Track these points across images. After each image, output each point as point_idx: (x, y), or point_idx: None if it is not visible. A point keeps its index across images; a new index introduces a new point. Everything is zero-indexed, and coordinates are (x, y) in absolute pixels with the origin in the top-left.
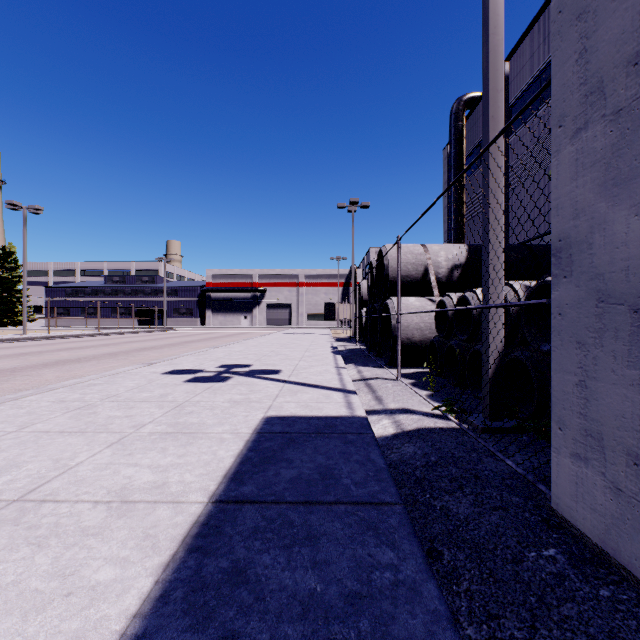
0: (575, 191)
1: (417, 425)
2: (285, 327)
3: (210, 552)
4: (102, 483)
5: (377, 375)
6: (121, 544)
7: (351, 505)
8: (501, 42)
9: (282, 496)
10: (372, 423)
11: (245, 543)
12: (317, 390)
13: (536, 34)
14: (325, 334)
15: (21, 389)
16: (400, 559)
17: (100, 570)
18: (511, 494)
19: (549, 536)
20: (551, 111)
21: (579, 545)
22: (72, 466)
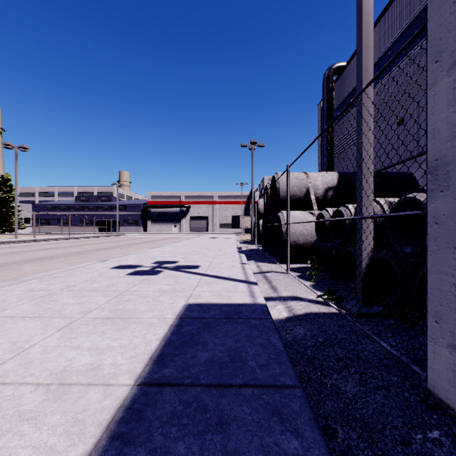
0: (452, 116)
1: (305, 310)
2: (204, 233)
3: (130, 440)
4: (47, 365)
5: (272, 269)
6: (51, 430)
7: (257, 388)
8: (371, 10)
9: (197, 379)
10: (269, 308)
11: (163, 429)
12: (227, 281)
13: (387, 19)
14: (232, 238)
15: (5, 280)
16: (304, 449)
17: None
18: (390, 374)
19: (430, 417)
20: (427, 50)
21: None
22: (25, 348)
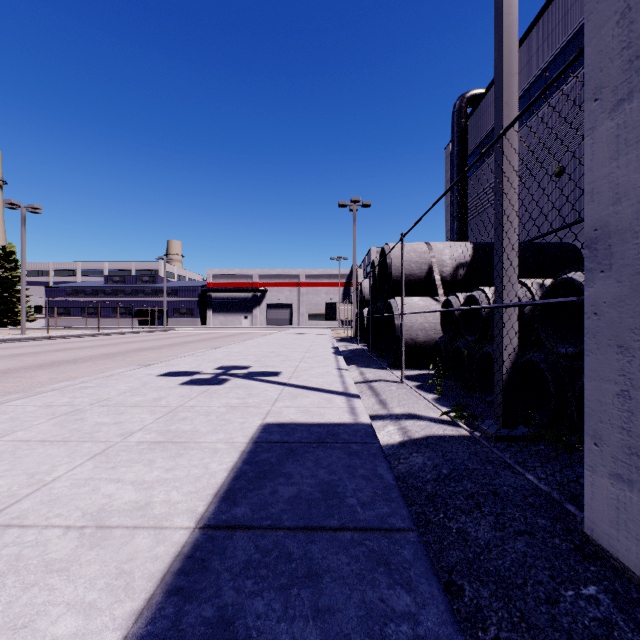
0: (616, 172)
1: (425, 432)
2: (286, 327)
3: (193, 595)
4: (78, 503)
5: (380, 377)
6: (89, 584)
7: (358, 532)
8: (515, 23)
9: (279, 520)
10: (377, 429)
11: (235, 583)
12: (318, 394)
13: (541, 29)
14: (326, 334)
15: (11, 392)
16: (418, 605)
17: (59, 620)
18: (536, 515)
19: (586, 569)
20: (584, 84)
21: (622, 581)
22: (48, 482)
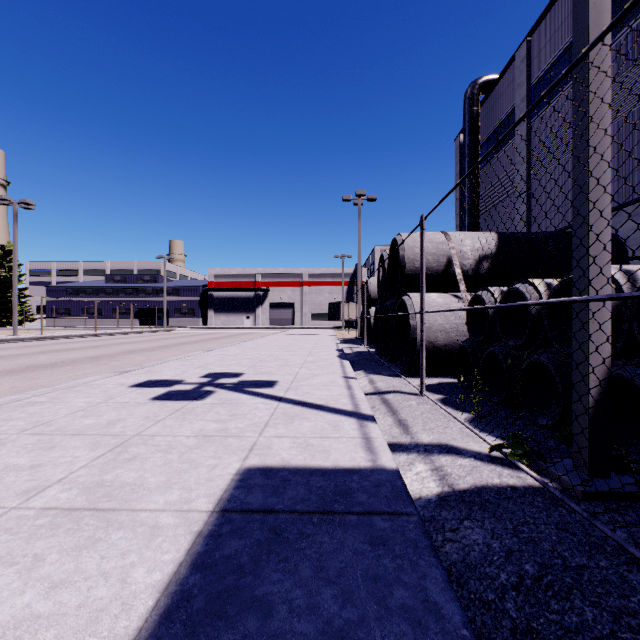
0: None
1: (473, 480)
2: (288, 327)
3: None
4: None
5: (394, 387)
6: None
7: None
8: None
9: None
10: (400, 468)
11: None
12: (321, 414)
13: (564, 2)
14: (329, 335)
15: None
16: None
17: None
18: None
19: None
20: None
21: None
22: None
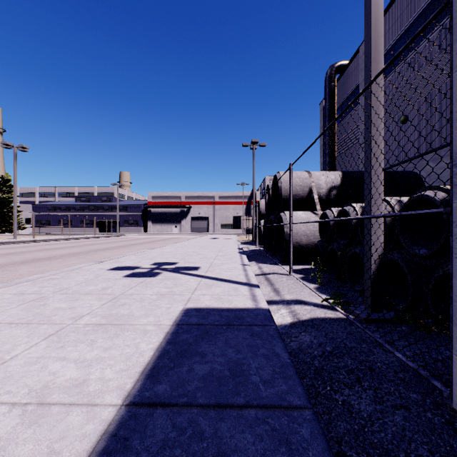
0: None
1: (310, 315)
2: (204, 233)
3: None
4: (27, 380)
5: (274, 271)
6: None
7: (261, 409)
8: None
9: (194, 397)
10: (272, 312)
11: None
12: (227, 284)
13: (390, 15)
14: (233, 239)
15: None
16: None
17: None
18: (407, 389)
19: None
20: (452, 27)
21: None
22: (6, 360)
